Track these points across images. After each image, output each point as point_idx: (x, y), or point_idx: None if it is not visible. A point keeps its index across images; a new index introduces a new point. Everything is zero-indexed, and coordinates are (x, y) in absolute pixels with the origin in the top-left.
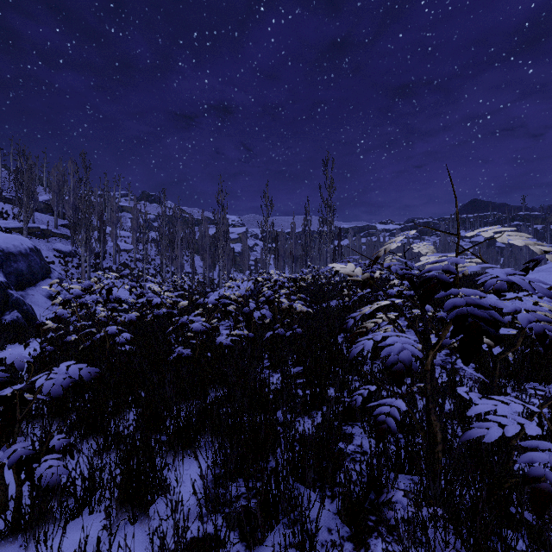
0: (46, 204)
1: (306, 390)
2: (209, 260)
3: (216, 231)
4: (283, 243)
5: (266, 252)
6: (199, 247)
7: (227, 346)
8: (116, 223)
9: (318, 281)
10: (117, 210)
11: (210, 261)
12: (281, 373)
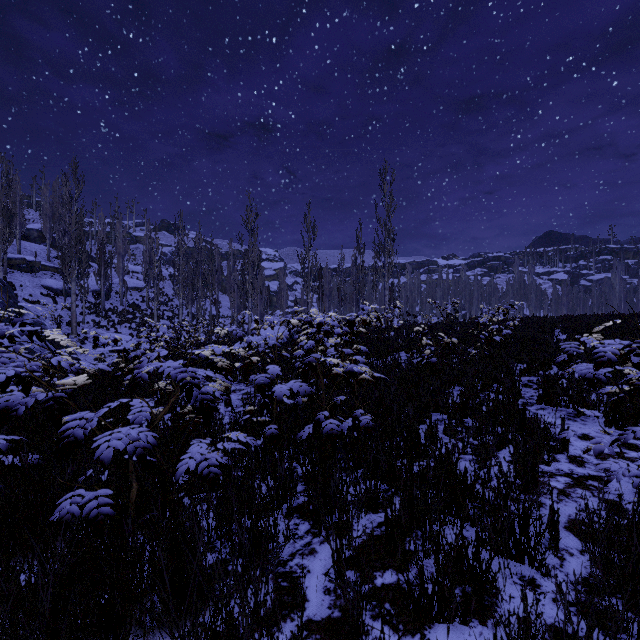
0: (40, 232)
1: (408, 633)
2: (237, 299)
3: (244, 262)
4: (328, 280)
5: (307, 289)
6: (226, 284)
7: (207, 473)
8: (123, 255)
9: (376, 326)
10: (125, 238)
11: (239, 301)
12: (334, 557)
